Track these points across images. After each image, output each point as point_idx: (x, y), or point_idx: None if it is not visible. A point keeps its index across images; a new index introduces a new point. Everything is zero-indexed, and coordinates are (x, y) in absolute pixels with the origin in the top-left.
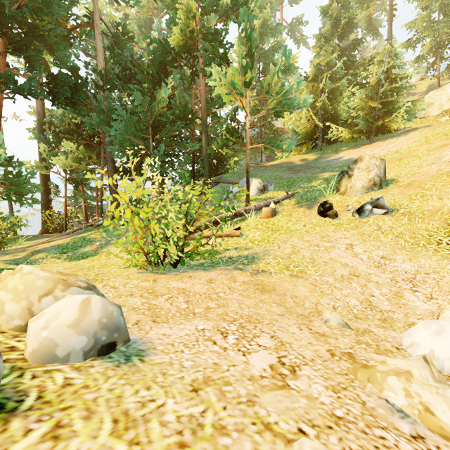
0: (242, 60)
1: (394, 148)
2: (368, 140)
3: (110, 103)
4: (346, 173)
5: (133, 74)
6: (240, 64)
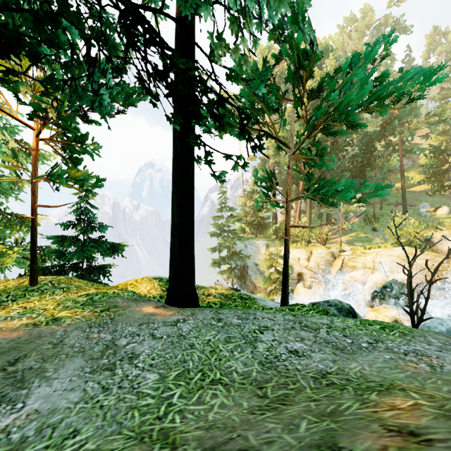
0: None
1: None
2: None
3: (343, 163)
4: None
5: (337, 140)
6: None
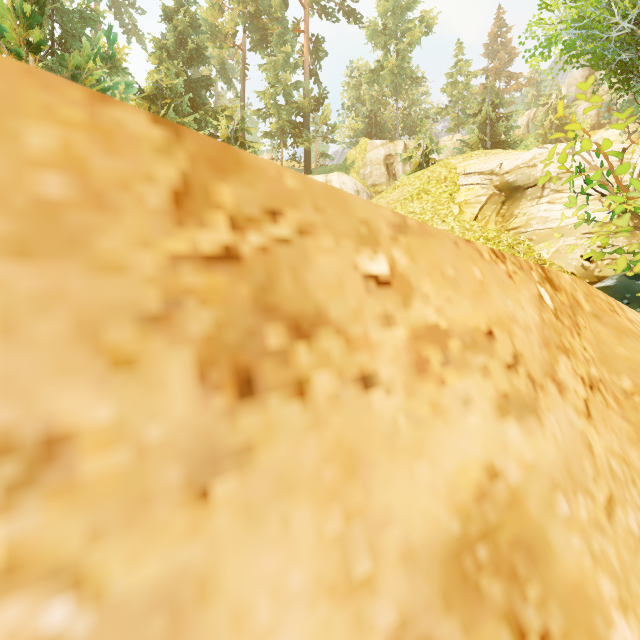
0: None
1: None
2: None
3: None
4: None
5: None
6: (15, 3)
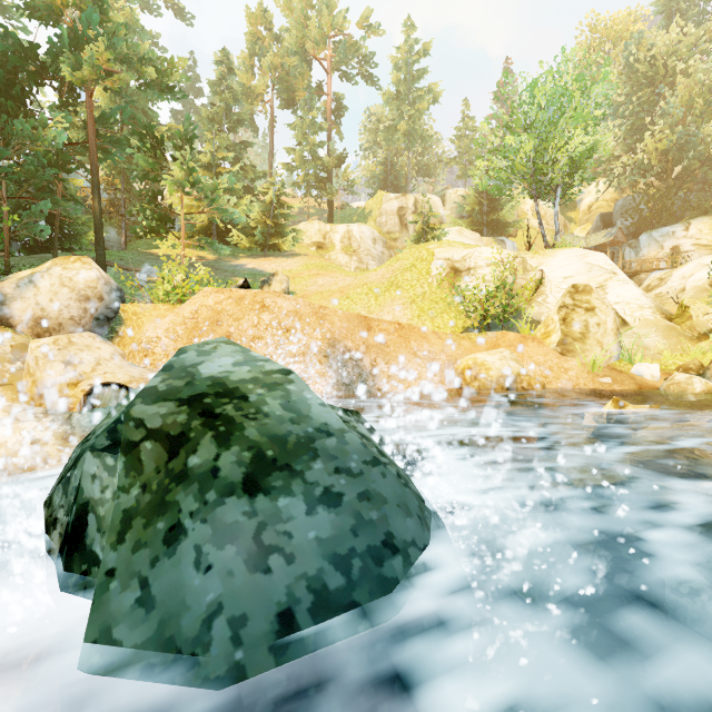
0: (189, 162)
1: (287, 268)
2: (262, 252)
3: None
4: (267, 282)
5: None
6: (186, 165)
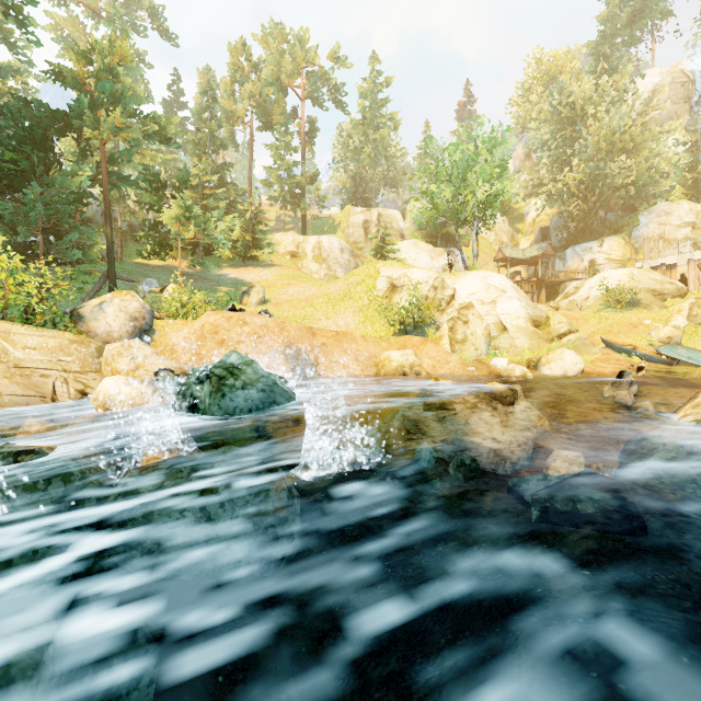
0: (185, 201)
1: (264, 277)
2: (243, 262)
3: None
4: (247, 293)
5: None
6: (183, 203)
